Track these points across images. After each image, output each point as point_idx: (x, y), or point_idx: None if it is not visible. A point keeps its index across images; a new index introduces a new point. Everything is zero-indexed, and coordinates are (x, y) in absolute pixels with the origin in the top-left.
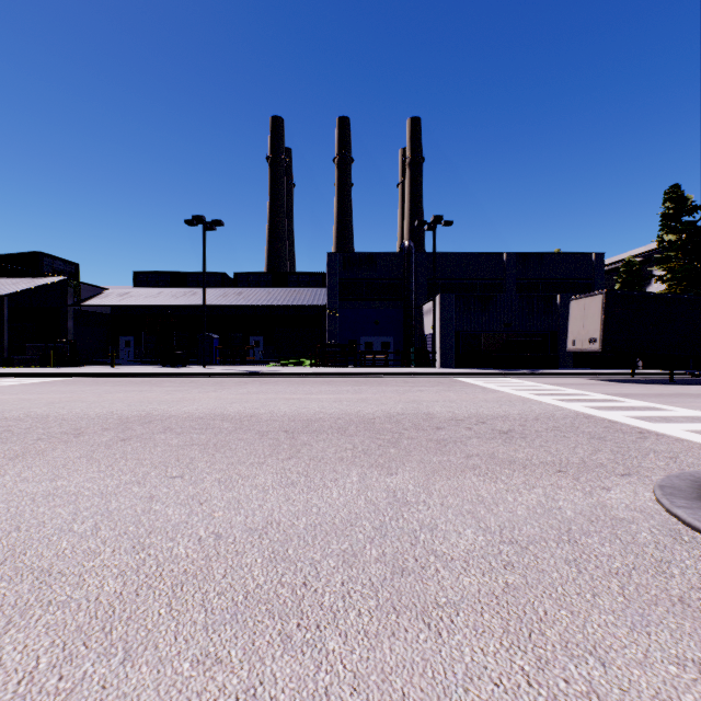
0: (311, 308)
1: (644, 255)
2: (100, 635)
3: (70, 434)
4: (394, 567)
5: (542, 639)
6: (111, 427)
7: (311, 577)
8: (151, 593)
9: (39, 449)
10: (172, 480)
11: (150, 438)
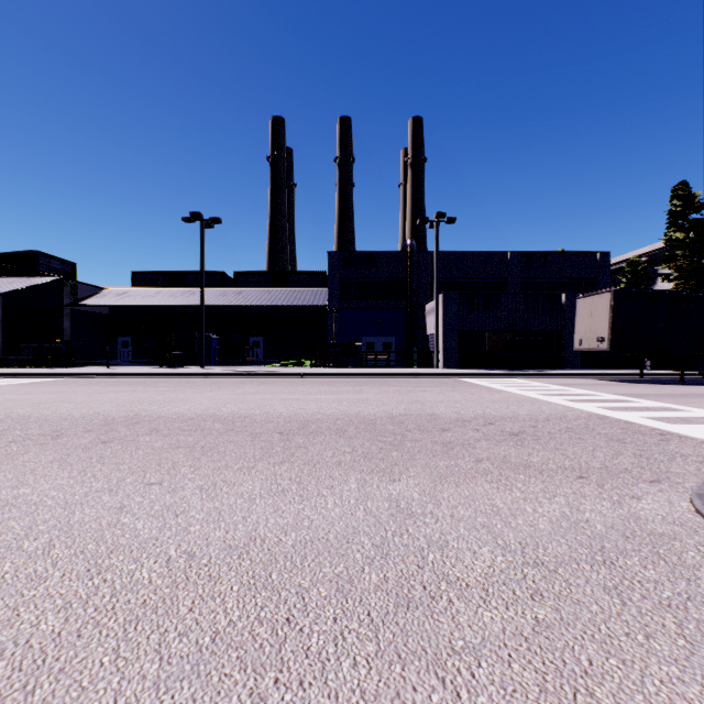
0: (312, 308)
1: (649, 255)
2: (18, 697)
3: (48, 436)
4: (398, 598)
5: (592, 702)
6: (93, 429)
7: (297, 611)
8: (97, 633)
9: (10, 452)
10: (149, 487)
11: (133, 440)
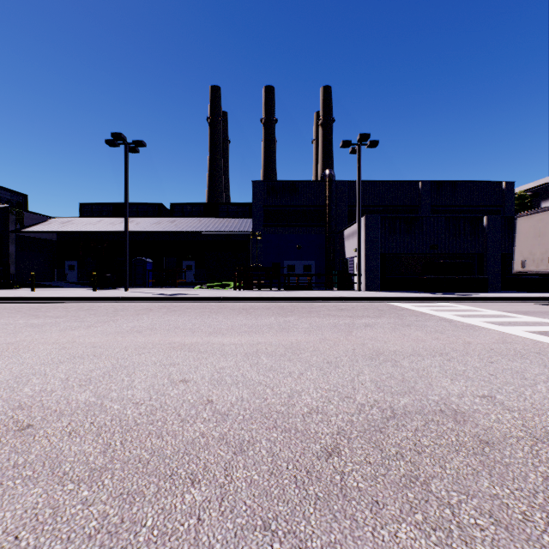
0: (239, 235)
1: (532, 190)
2: None
3: None
4: None
5: None
6: None
7: None
8: None
9: None
10: None
11: None
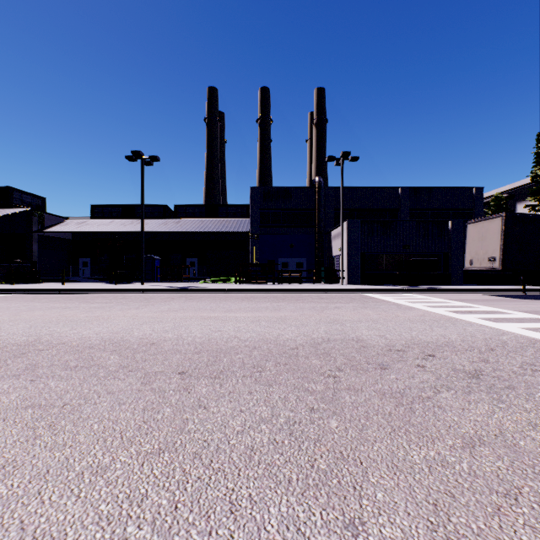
0: (237, 234)
1: (509, 192)
2: None
3: None
4: None
5: None
6: None
7: None
8: None
9: None
10: None
11: None
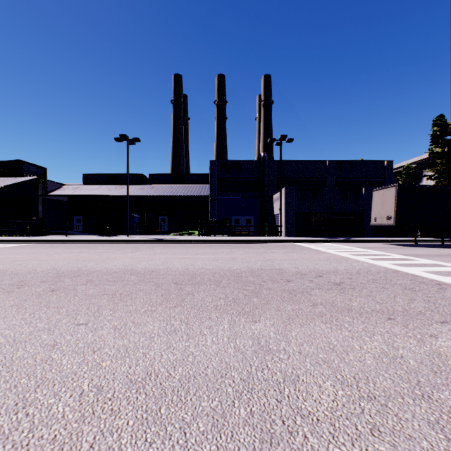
0: (199, 197)
1: (417, 163)
2: None
3: (15, 285)
4: (263, 433)
5: None
6: (48, 280)
7: (179, 448)
8: None
9: None
10: (77, 327)
11: (73, 289)
